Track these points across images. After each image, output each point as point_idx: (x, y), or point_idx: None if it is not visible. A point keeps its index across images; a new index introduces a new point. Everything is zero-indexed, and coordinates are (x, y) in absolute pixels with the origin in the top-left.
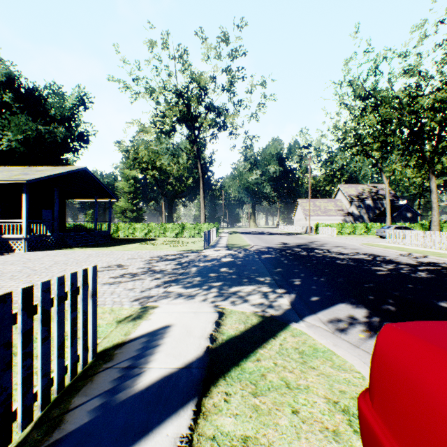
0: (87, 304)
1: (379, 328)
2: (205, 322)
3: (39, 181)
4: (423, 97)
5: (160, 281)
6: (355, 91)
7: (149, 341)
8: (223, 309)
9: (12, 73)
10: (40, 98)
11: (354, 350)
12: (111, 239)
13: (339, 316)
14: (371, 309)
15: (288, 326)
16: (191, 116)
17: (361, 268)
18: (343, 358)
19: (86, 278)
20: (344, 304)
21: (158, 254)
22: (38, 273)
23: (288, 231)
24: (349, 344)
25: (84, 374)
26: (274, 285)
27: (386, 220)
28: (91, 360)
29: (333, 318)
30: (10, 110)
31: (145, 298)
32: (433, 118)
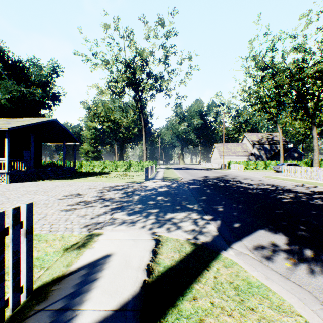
0: (19, 243)
1: (301, 256)
2: (143, 250)
3: (18, 128)
4: (308, 67)
5: (108, 208)
6: (257, 63)
7: (88, 274)
8: (159, 236)
9: (1, 49)
10: (23, 67)
11: (286, 283)
12: (76, 173)
13: (261, 242)
14: (288, 235)
15: (219, 255)
16: (136, 82)
17: (269, 196)
18: (279, 295)
19: (17, 217)
20: (264, 230)
21: (109, 185)
22: (10, 201)
23: (208, 167)
24: (279, 275)
25: (12, 321)
26: (201, 212)
27: (280, 159)
28: (25, 299)
29: (257, 244)
30: (0, 76)
31: (93, 224)
32: (315, 83)
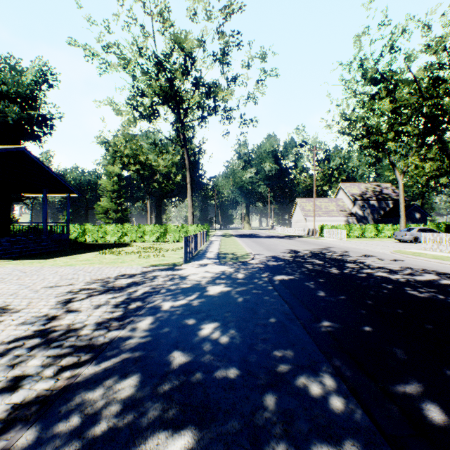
0: None
1: None
2: None
3: None
4: None
5: None
6: (366, 72)
7: None
8: None
9: None
10: None
11: None
12: (73, 244)
13: None
14: None
15: None
16: (174, 94)
17: None
18: None
19: None
20: None
21: (107, 274)
22: None
23: (287, 233)
24: None
25: None
26: (378, 445)
27: (400, 221)
28: None
29: None
30: None
31: None
32: None
